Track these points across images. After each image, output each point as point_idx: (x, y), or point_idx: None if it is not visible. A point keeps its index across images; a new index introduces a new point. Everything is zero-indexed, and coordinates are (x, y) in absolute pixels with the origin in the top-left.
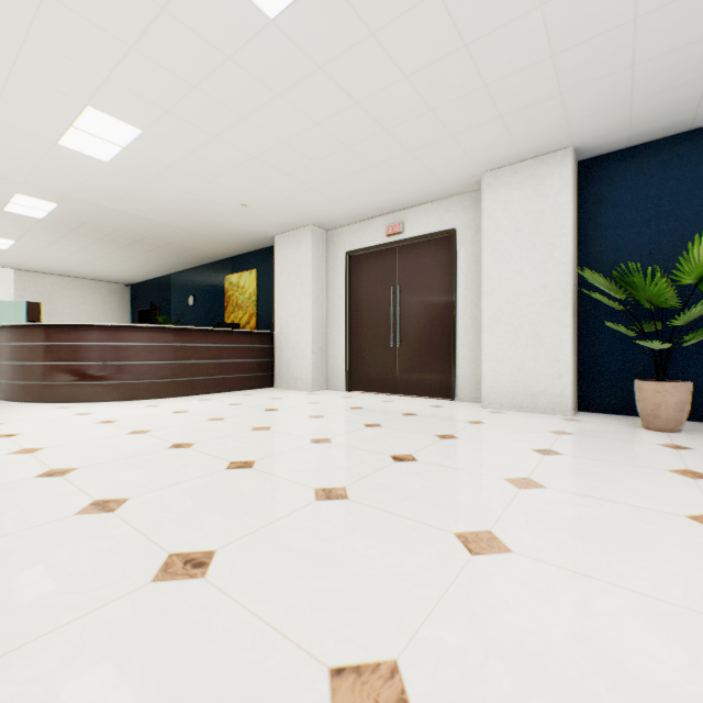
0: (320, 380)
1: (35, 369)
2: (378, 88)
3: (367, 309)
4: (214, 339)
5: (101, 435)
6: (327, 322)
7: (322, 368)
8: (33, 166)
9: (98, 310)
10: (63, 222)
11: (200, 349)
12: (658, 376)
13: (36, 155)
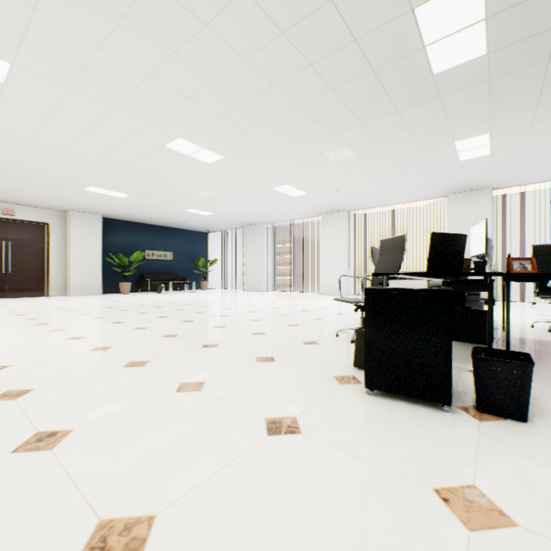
0: None
1: None
2: (82, 198)
3: None
4: None
5: (2, 310)
6: None
7: None
8: None
9: None
10: None
11: None
12: (125, 281)
13: None
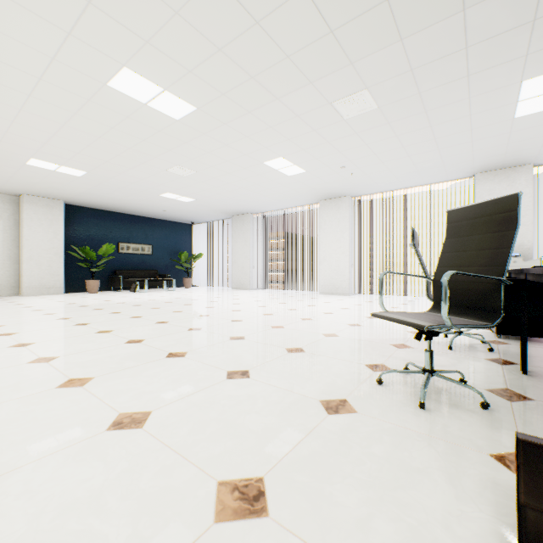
0: None
1: None
2: (30, 177)
3: None
4: None
5: None
6: None
7: None
8: None
9: None
10: None
11: None
12: (93, 278)
13: None
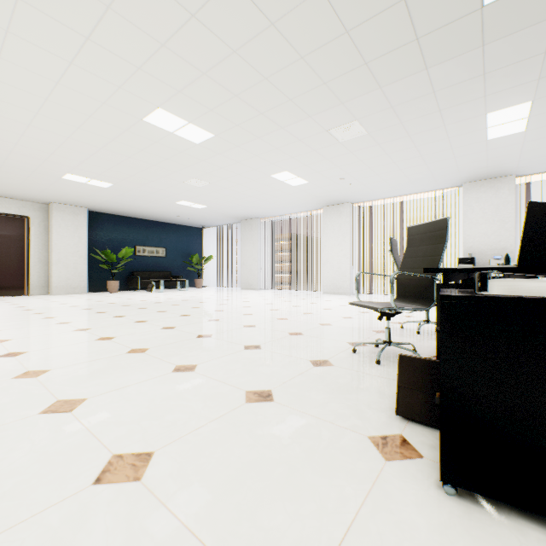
0: None
1: None
2: (62, 188)
3: None
4: None
5: None
6: None
7: None
8: None
9: None
10: None
11: None
12: (113, 279)
13: None
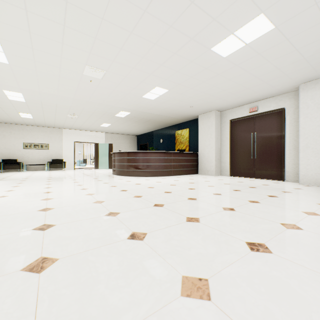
0: (218, 171)
1: (127, 166)
2: (257, 66)
3: (239, 142)
4: (178, 156)
5: (163, 185)
6: (221, 148)
7: (218, 167)
8: (131, 103)
9: (127, 145)
10: (128, 117)
11: (174, 159)
12: None
13: (134, 100)
